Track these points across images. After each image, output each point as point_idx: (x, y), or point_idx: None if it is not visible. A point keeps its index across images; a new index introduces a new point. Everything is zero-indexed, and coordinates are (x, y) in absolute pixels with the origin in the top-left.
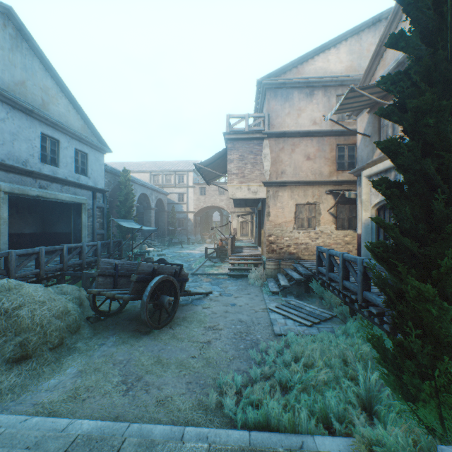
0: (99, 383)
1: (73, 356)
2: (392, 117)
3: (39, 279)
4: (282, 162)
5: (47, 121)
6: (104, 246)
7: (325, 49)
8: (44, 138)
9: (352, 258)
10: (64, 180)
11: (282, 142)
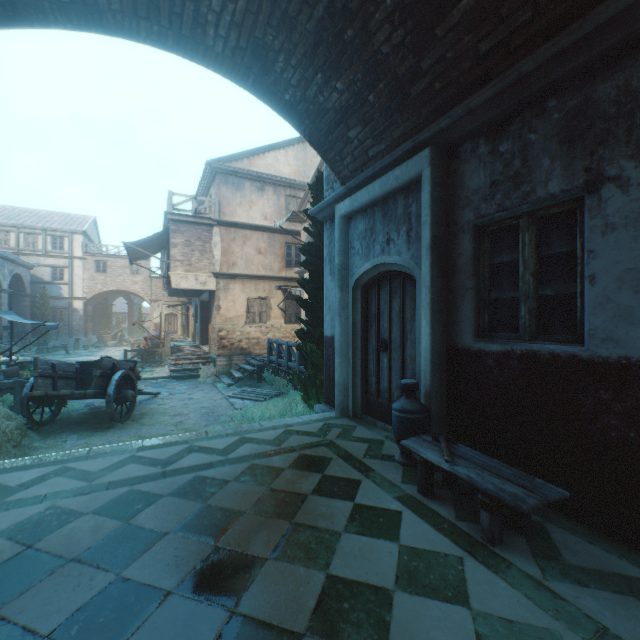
0: None
1: (41, 451)
2: (305, 268)
3: None
4: (234, 253)
5: None
6: None
7: (275, 148)
8: None
9: (294, 344)
10: None
11: (234, 232)
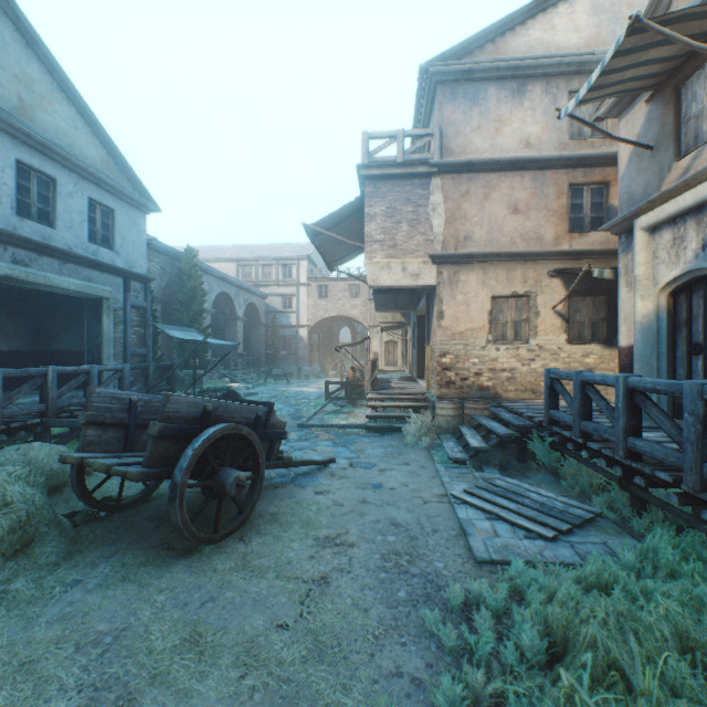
0: None
1: None
2: None
3: None
4: (467, 218)
5: (29, 139)
6: (139, 374)
7: (547, 5)
8: (24, 172)
9: (662, 385)
10: (65, 252)
11: (467, 181)
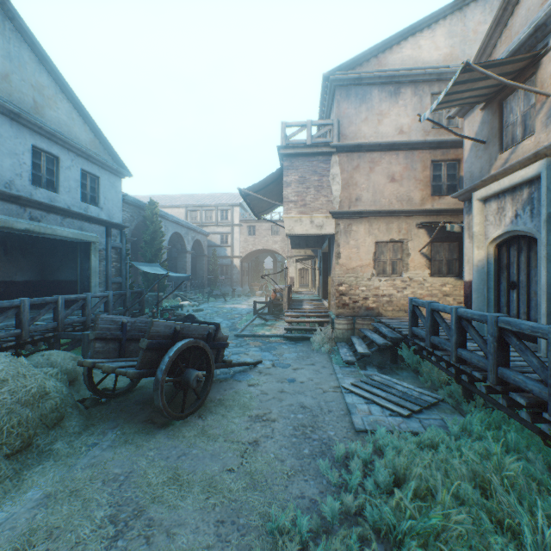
0: (71, 520)
1: (43, 466)
2: None
3: (22, 343)
4: (357, 185)
5: (41, 129)
6: (119, 299)
7: (415, 31)
8: (37, 153)
9: (476, 315)
10: (65, 210)
11: (357, 158)
